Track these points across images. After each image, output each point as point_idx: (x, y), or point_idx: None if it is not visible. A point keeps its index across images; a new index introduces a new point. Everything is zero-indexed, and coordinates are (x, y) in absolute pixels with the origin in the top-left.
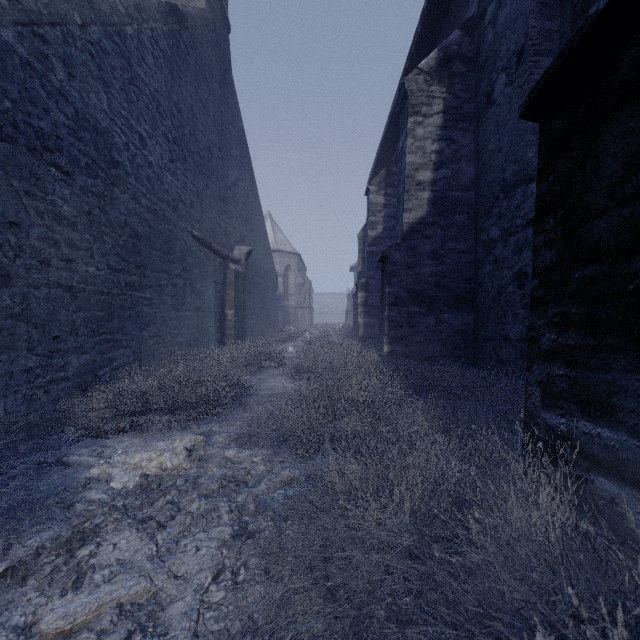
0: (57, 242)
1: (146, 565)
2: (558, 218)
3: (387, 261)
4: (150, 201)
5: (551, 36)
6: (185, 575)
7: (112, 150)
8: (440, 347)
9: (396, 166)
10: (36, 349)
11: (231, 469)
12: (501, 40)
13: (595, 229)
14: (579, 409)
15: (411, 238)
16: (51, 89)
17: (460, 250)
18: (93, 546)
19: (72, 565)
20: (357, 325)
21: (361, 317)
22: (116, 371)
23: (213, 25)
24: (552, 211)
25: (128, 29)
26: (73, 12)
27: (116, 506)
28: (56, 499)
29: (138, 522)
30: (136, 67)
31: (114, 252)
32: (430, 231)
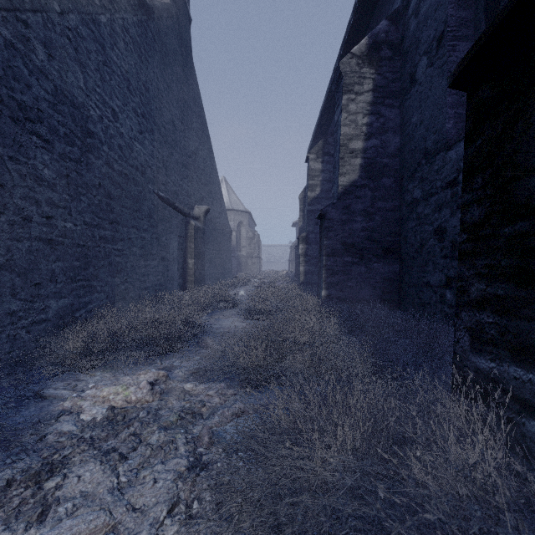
0: (38, 201)
1: (107, 498)
2: (486, 177)
3: (325, 218)
4: (121, 166)
5: (467, 23)
6: (142, 507)
7: (88, 122)
8: (370, 291)
9: (332, 138)
10: (19, 294)
11: (189, 402)
12: (423, 28)
13: (526, 187)
14: (509, 355)
15: (345, 198)
16: (33, 68)
17: (387, 208)
18: (59, 478)
19: (39, 497)
20: (298, 272)
21: (302, 265)
22: (91, 313)
23: (176, 17)
24: (480, 171)
25: (102, 18)
26: (53, 1)
27: (84, 438)
28: (30, 431)
29: (102, 454)
30: (109, 51)
31: (89, 210)
32: (361, 192)
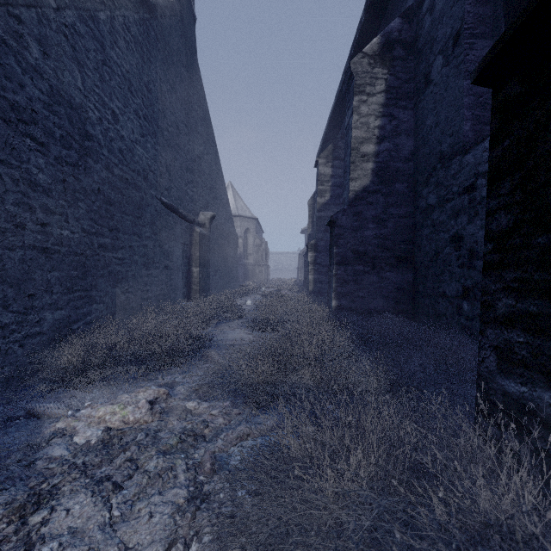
0: (32, 207)
1: (97, 535)
2: (516, 182)
3: (335, 225)
4: (122, 171)
5: (485, 20)
6: (136, 547)
7: (86, 124)
8: (382, 302)
9: (342, 141)
10: (11, 306)
11: (190, 422)
12: (438, 26)
13: None
14: (544, 379)
15: (356, 204)
16: (26, 66)
17: (400, 215)
18: (46, 512)
19: (22, 535)
20: (307, 281)
21: (311, 274)
22: (90, 325)
23: (180, 16)
24: (508, 175)
25: (101, 15)
26: None
27: (76, 464)
28: (18, 456)
29: (95, 483)
30: (109, 50)
31: (88, 217)
32: (373, 198)
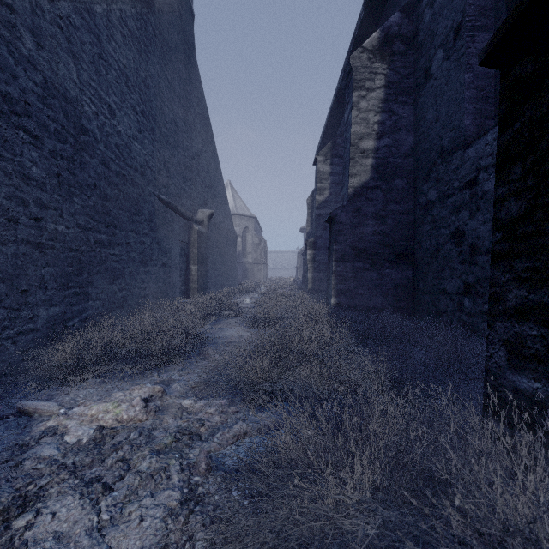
0: (25, 201)
1: (83, 541)
2: (527, 166)
3: (334, 221)
4: (119, 166)
5: (486, 13)
6: None
7: (81, 118)
8: (382, 299)
9: (341, 139)
10: (3, 302)
11: (186, 420)
12: (439, 19)
13: None
14: None
15: (356, 200)
16: (19, 57)
17: (400, 211)
18: (31, 515)
19: (4, 540)
20: (306, 279)
21: (310, 272)
22: (85, 322)
23: (178, 12)
24: (519, 159)
25: (97, 8)
26: None
27: (65, 464)
28: (6, 456)
29: (84, 484)
30: (105, 43)
31: (83, 212)
32: (373, 194)
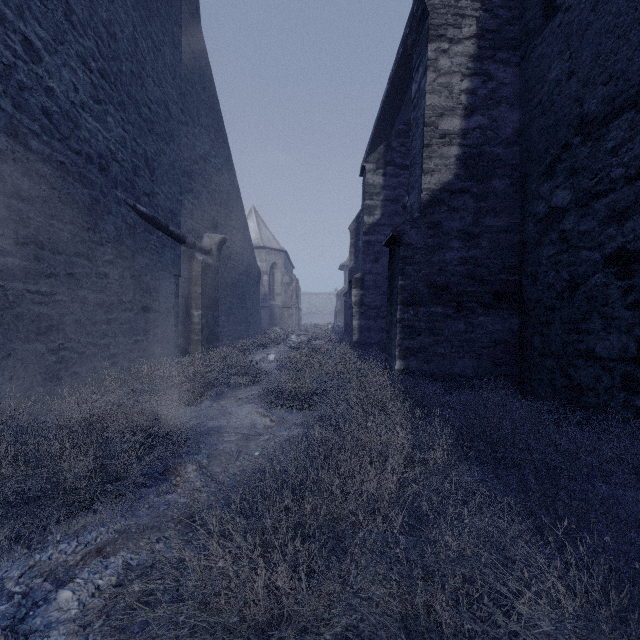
0: None
1: None
2: None
3: (400, 242)
4: (50, 147)
5: None
6: None
7: None
8: (473, 362)
9: (397, 141)
10: None
11: None
12: None
13: None
14: None
15: (433, 211)
16: None
17: (500, 228)
18: None
19: None
20: (351, 328)
21: (356, 319)
22: None
23: None
24: None
25: None
26: None
27: None
28: None
29: None
30: None
31: None
32: (459, 201)
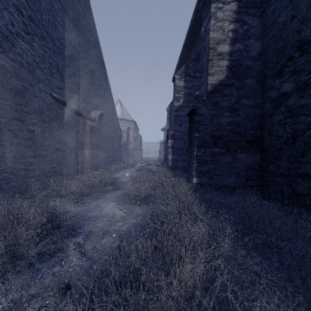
0: None
1: None
2: None
3: (195, 113)
4: None
5: None
6: None
7: None
8: (235, 179)
9: (191, 63)
10: None
11: None
12: None
13: None
14: None
15: (214, 95)
16: None
17: (250, 105)
18: None
19: None
20: (167, 160)
21: (170, 155)
22: None
23: None
24: None
25: None
26: None
27: None
28: None
29: None
30: None
31: None
32: (228, 90)
